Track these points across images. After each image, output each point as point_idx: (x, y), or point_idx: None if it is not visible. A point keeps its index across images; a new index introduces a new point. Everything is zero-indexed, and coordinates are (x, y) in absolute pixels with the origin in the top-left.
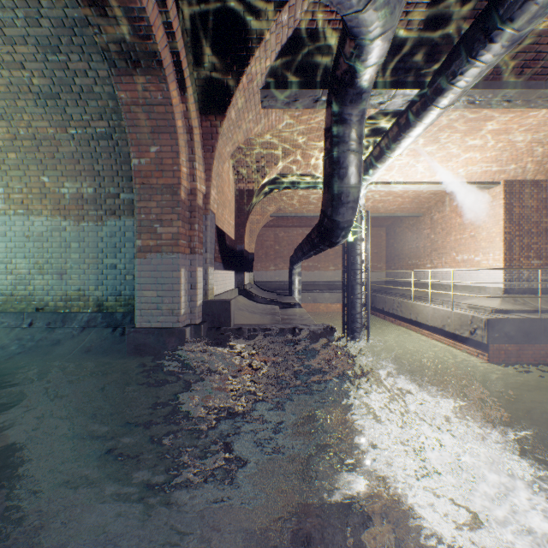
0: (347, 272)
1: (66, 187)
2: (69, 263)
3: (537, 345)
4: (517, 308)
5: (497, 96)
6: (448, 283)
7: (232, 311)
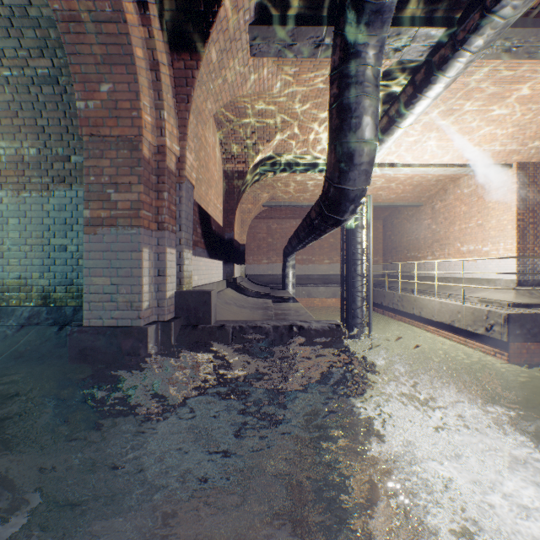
0: (346, 263)
1: (1, 146)
2: (7, 244)
3: None
4: (536, 302)
5: None
6: (451, 276)
7: (213, 304)
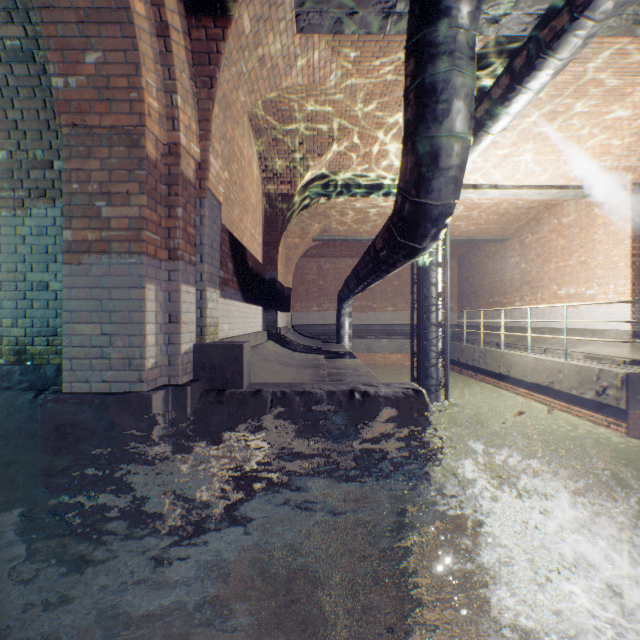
0: (418, 309)
1: None
2: None
3: None
4: None
5: None
6: (546, 326)
7: (246, 361)
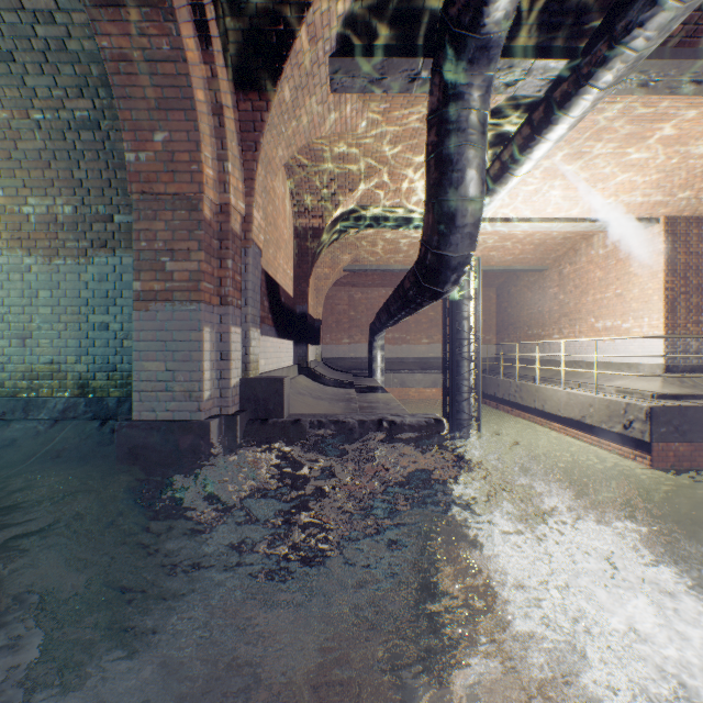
0: (449, 343)
1: (30, 204)
2: (36, 321)
3: None
4: (687, 392)
5: (684, 72)
6: (583, 360)
7: (286, 394)
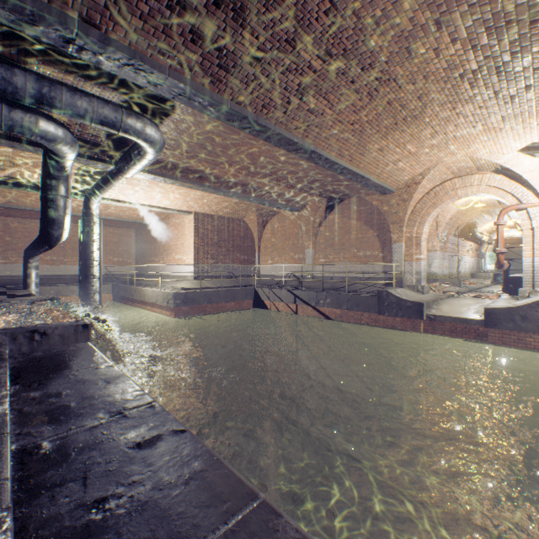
0: (82, 266)
1: None
2: None
3: (199, 305)
4: (196, 287)
5: (157, 178)
6: (172, 274)
7: None
